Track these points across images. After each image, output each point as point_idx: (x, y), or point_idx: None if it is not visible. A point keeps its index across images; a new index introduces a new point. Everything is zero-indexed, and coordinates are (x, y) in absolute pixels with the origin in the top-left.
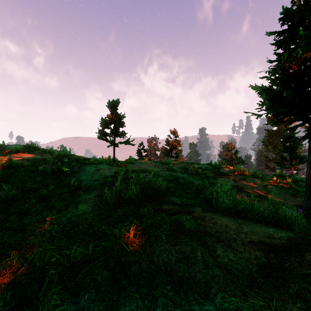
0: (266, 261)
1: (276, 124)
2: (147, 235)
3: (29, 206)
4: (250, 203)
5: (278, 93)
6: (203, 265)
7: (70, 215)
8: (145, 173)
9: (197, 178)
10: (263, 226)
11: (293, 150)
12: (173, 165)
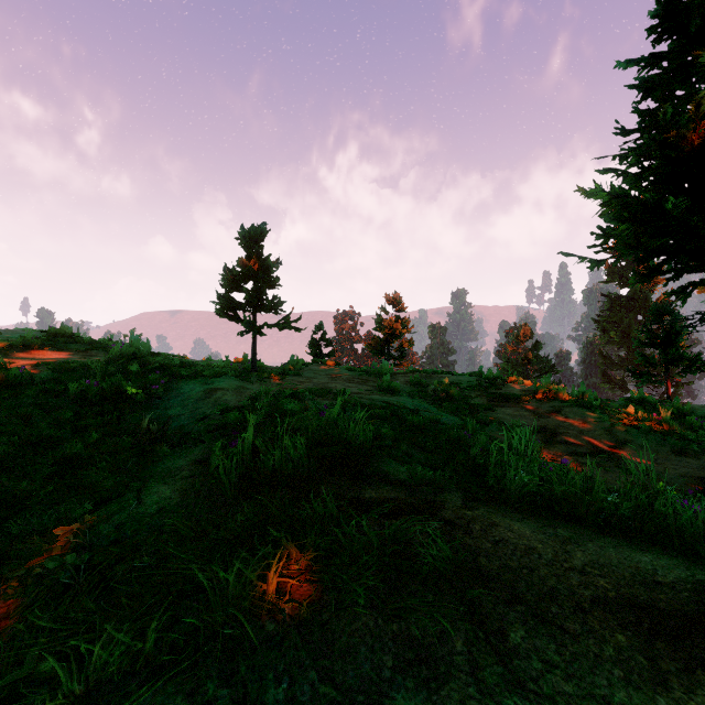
0: (647, 667)
1: (643, 281)
2: (317, 584)
3: (32, 486)
4: (583, 481)
5: (651, 204)
6: (472, 684)
7: (123, 517)
8: (325, 398)
9: (449, 408)
10: (623, 547)
11: (672, 342)
12: (393, 378)
